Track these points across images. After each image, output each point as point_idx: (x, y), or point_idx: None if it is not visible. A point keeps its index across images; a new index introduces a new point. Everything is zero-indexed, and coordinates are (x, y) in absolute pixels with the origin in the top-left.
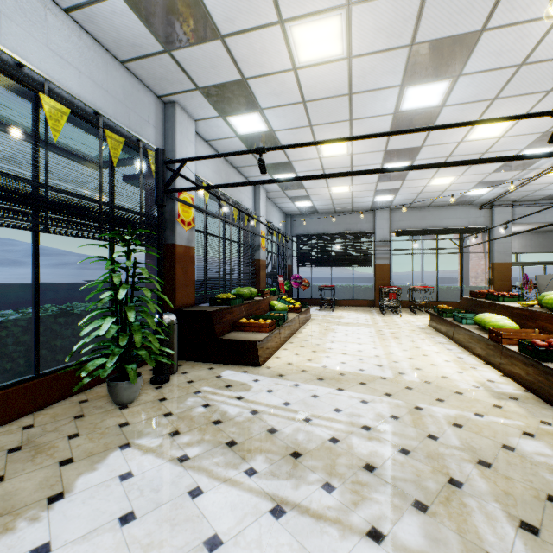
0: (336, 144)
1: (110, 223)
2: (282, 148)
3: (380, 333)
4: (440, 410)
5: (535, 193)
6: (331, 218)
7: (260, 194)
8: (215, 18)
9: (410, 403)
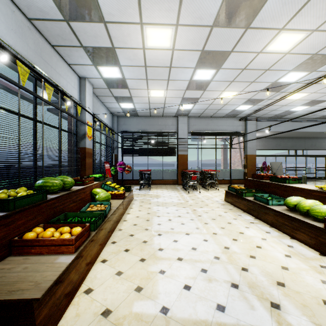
0: (161, 30)
1: None
2: None
3: (197, 213)
4: None
5: (271, 112)
6: (147, 120)
7: (86, 86)
8: None
9: None
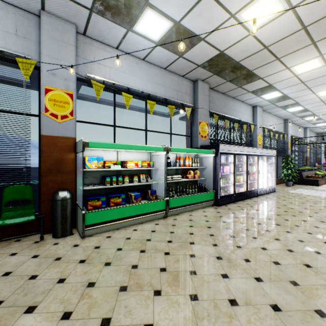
0: None
1: (279, 152)
2: None
3: None
4: None
5: None
6: None
7: (307, 131)
8: (310, 110)
9: None
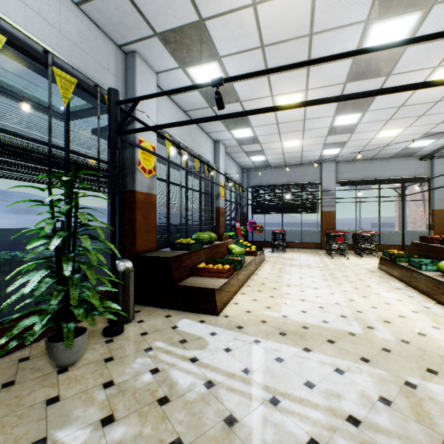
0: (291, 96)
1: (61, 167)
2: (241, 77)
3: (333, 276)
4: (440, 390)
5: None
6: (282, 171)
7: (219, 149)
8: None
9: (397, 376)
